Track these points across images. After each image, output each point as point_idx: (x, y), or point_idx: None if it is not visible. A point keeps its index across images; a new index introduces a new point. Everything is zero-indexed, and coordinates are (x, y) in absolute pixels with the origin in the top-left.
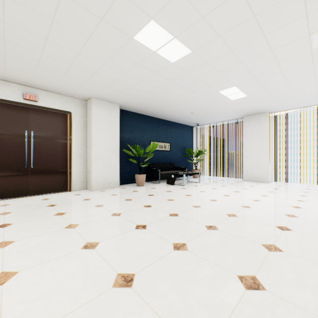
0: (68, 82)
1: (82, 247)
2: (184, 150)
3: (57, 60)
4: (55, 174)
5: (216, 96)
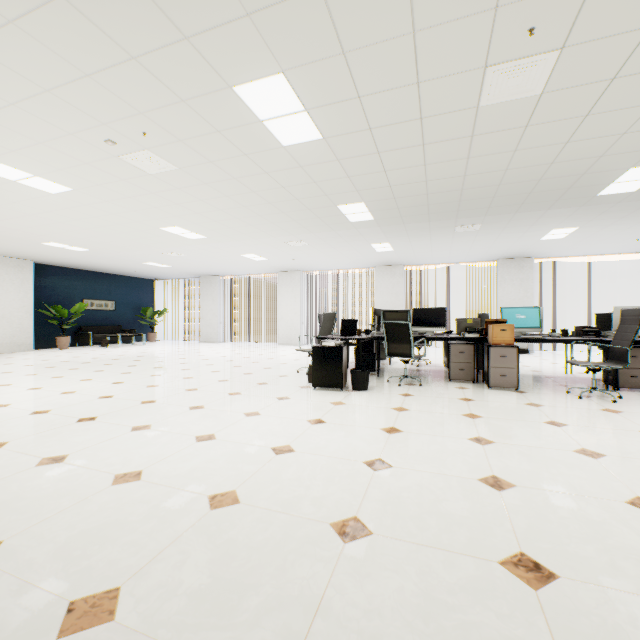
0: None
1: (4, 364)
2: (140, 309)
3: None
4: None
5: (144, 264)
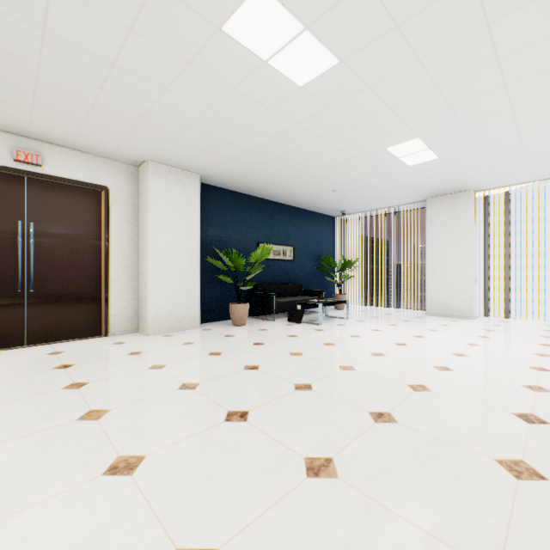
0: (99, 127)
1: (105, 469)
2: (319, 259)
3: (73, 79)
4: (77, 304)
5: (381, 157)
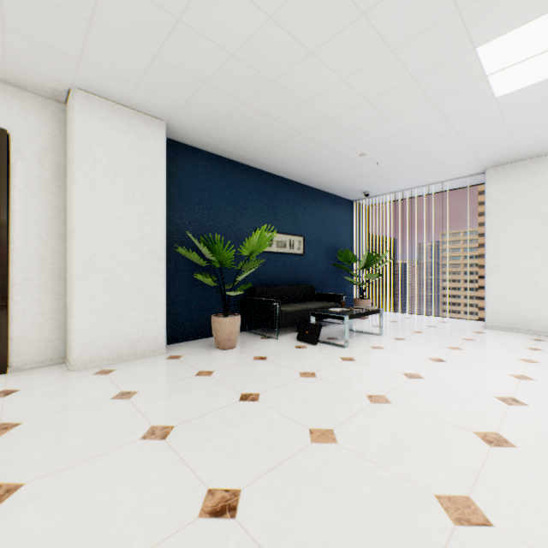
0: None
1: None
2: (335, 253)
3: None
4: None
5: (458, 75)
